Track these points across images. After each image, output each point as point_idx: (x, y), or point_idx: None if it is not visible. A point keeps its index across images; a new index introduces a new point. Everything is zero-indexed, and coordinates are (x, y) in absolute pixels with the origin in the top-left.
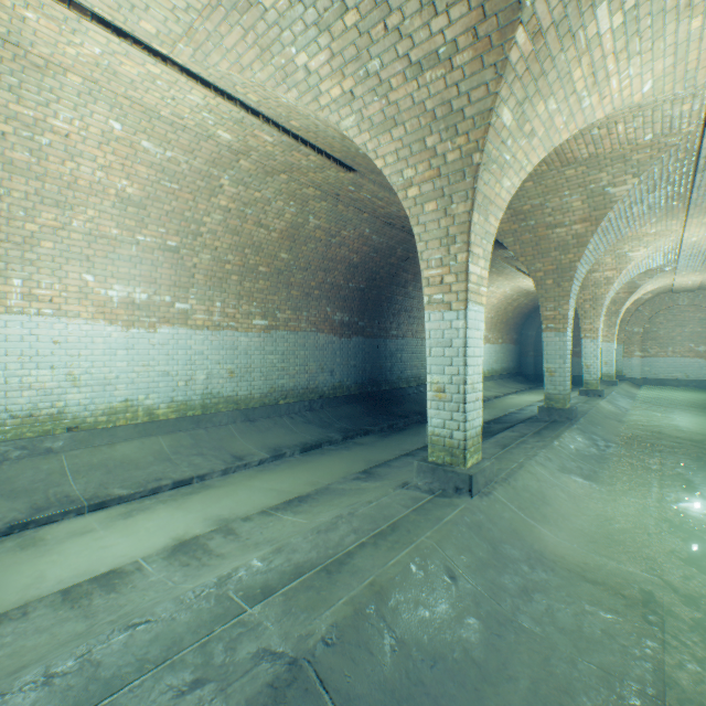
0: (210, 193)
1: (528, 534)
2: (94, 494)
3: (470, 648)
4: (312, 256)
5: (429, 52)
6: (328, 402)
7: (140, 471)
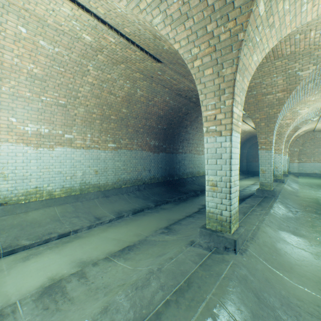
0: (82, 74)
1: (276, 281)
2: (9, 244)
3: None
4: (139, 111)
5: None
6: (147, 186)
7: (40, 228)
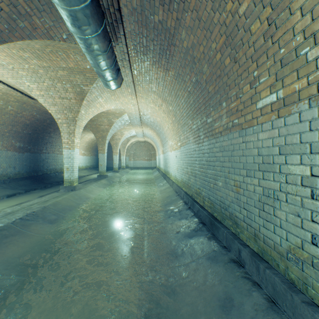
0: None
1: (87, 195)
2: None
3: (74, 206)
4: (7, 119)
5: (66, 97)
6: (13, 180)
7: None
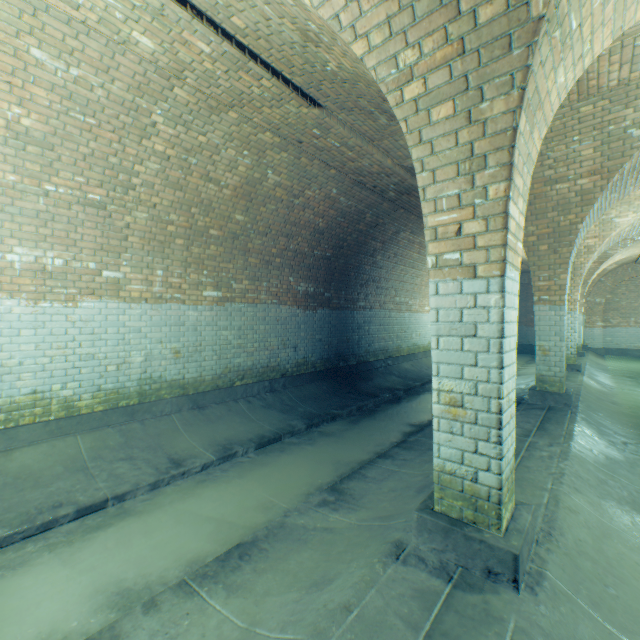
0: (140, 133)
1: None
2: None
3: None
4: (272, 219)
5: None
6: (291, 380)
7: (37, 491)
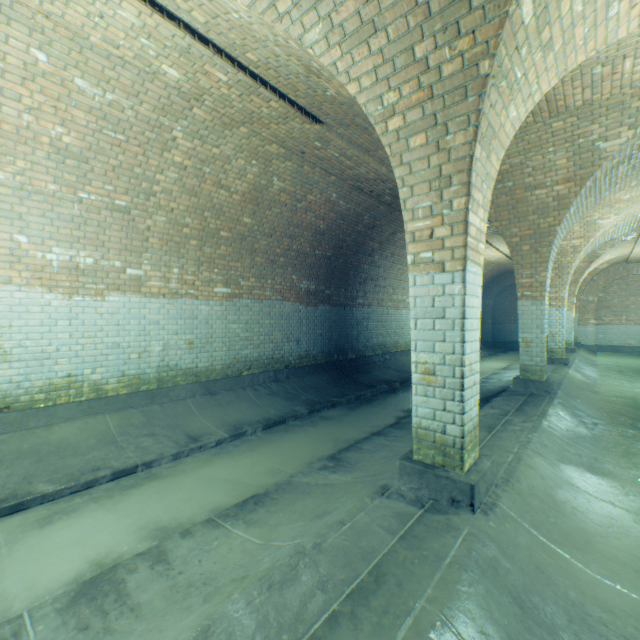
0: (161, 147)
1: (556, 571)
2: (11, 492)
3: None
4: (277, 221)
5: None
6: (294, 371)
7: (77, 458)
